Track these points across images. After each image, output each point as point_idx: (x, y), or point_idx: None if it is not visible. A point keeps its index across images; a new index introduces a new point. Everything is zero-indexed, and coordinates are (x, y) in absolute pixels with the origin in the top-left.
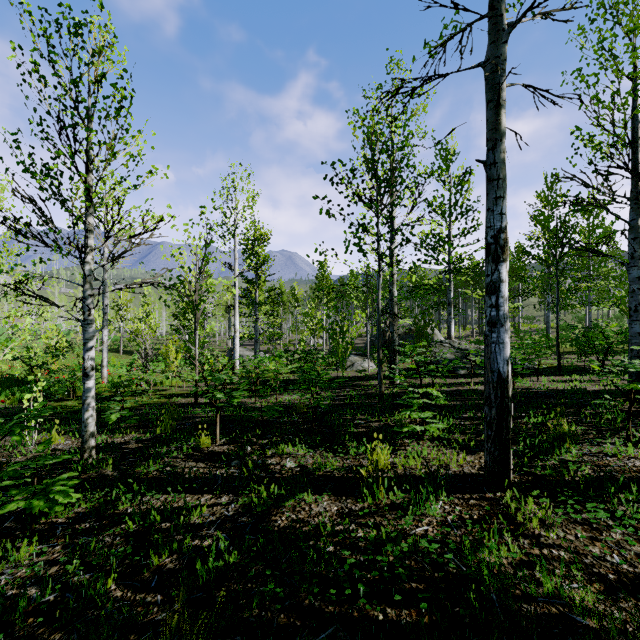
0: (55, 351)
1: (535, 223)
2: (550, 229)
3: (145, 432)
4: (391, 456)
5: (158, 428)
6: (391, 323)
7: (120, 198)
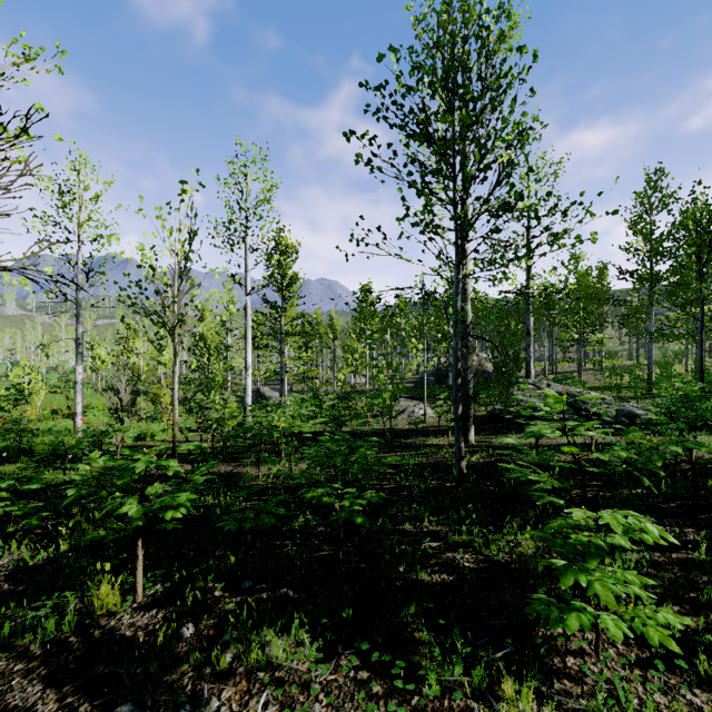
0: (15, 394)
1: (634, 231)
2: (693, 220)
3: (47, 545)
4: (542, 711)
5: (64, 541)
6: (463, 356)
7: (97, 192)
